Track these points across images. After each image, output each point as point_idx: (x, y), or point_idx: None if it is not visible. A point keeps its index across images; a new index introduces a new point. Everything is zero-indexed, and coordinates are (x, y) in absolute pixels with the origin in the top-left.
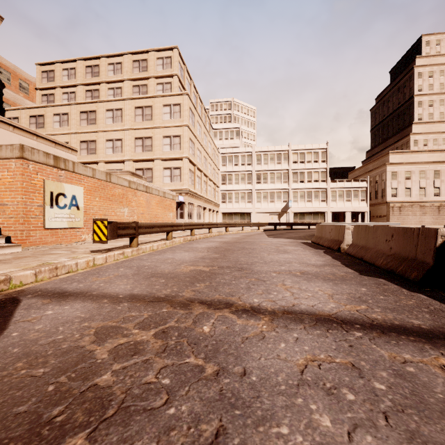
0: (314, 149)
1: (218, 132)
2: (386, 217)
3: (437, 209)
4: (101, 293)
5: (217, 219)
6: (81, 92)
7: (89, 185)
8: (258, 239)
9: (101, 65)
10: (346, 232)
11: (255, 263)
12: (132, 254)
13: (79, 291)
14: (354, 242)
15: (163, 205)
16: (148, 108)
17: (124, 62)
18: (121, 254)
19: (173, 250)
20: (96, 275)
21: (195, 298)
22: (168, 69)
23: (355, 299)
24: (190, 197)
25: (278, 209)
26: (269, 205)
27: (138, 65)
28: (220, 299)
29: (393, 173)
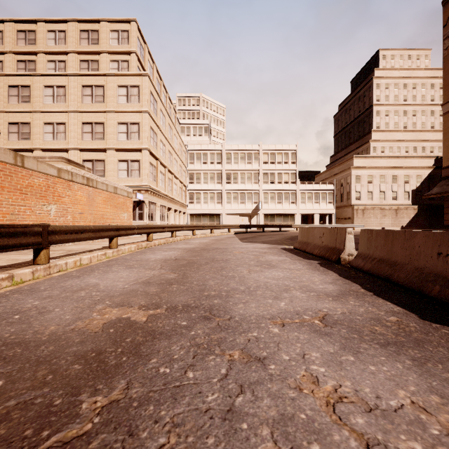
0: (284, 150)
1: (186, 127)
2: (351, 220)
3: (395, 212)
4: None
5: (184, 221)
6: (10, 62)
7: None
8: (230, 245)
9: (38, 30)
10: (348, 238)
11: (233, 292)
12: (34, 276)
13: None
14: (364, 251)
15: (113, 203)
16: (99, 88)
17: (69, 30)
18: (4, 279)
19: (109, 266)
20: None
21: None
22: (125, 45)
23: None
24: (152, 196)
25: (248, 211)
26: (239, 206)
27: (86, 36)
28: None
29: (357, 177)
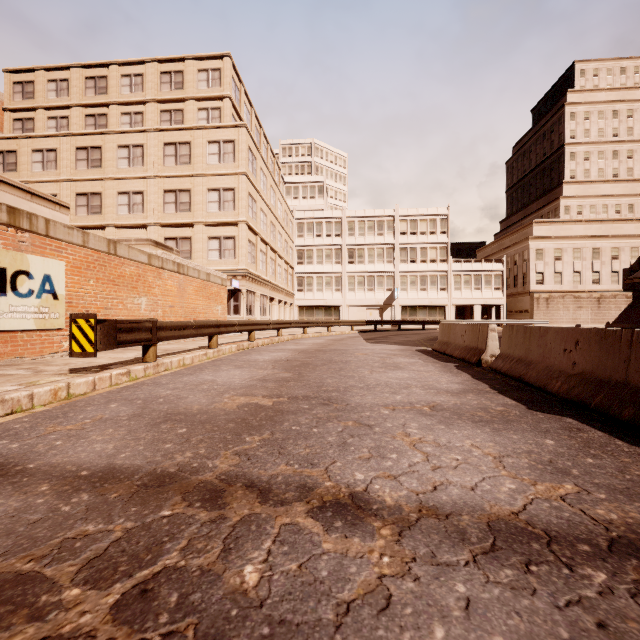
0: (430, 216)
1: (293, 187)
2: (528, 313)
3: (597, 302)
4: (47, 464)
5: (290, 315)
6: (77, 118)
7: (76, 260)
8: (352, 346)
9: (110, 76)
10: (490, 336)
11: (351, 388)
12: (145, 373)
13: (1, 462)
14: (505, 351)
15: (206, 293)
16: (184, 146)
17: (147, 73)
18: (124, 374)
19: (216, 366)
20: (59, 420)
21: (238, 474)
22: (216, 88)
23: (545, 466)
24: (250, 282)
25: (379, 301)
26: (366, 295)
27: (168, 80)
28: (287, 475)
29: (539, 251)
